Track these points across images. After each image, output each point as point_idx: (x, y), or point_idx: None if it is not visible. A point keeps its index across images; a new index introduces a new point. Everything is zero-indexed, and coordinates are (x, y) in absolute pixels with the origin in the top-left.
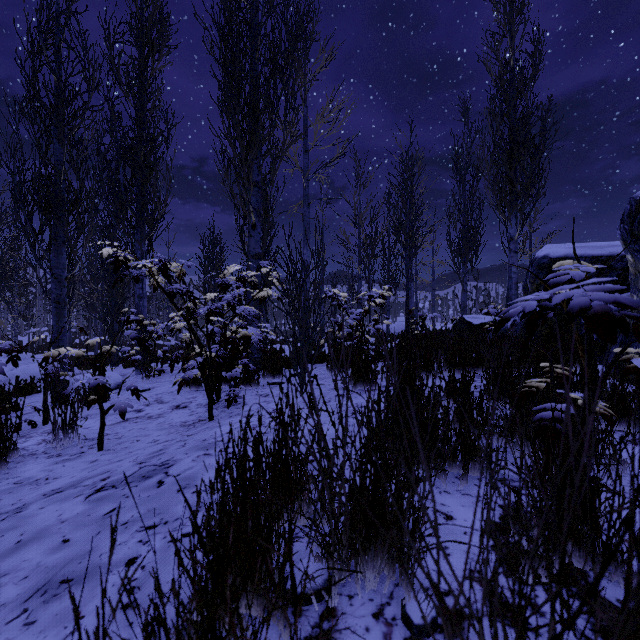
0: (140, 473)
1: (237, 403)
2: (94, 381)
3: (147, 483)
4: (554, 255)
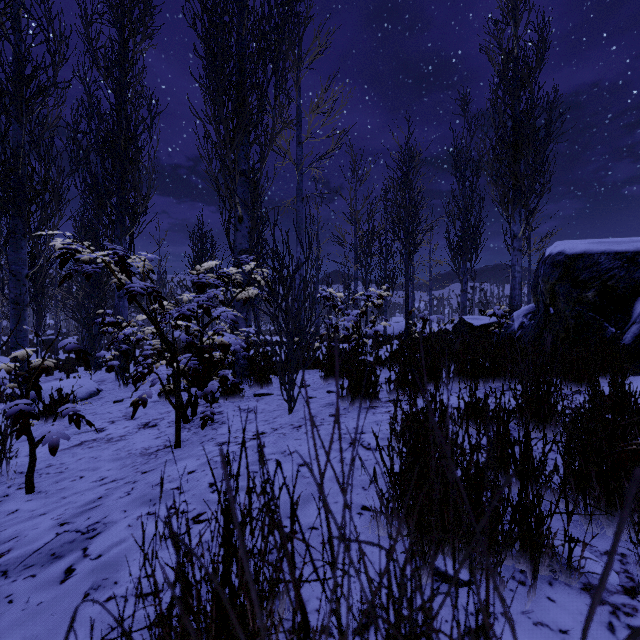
0: (51, 546)
1: (215, 421)
2: (14, 407)
3: (51, 571)
4: (571, 251)
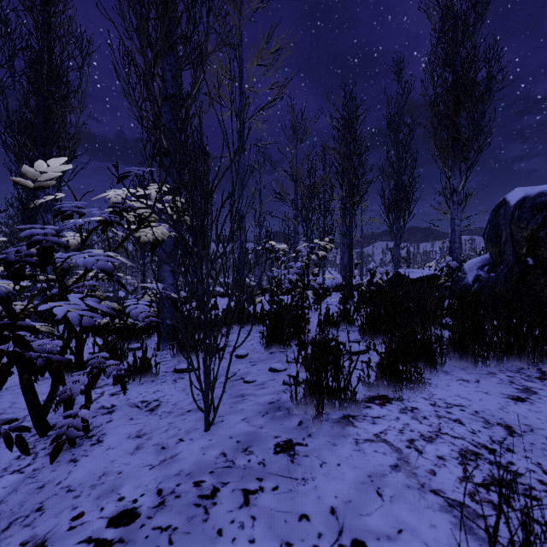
0: None
1: (88, 434)
2: None
3: None
4: None
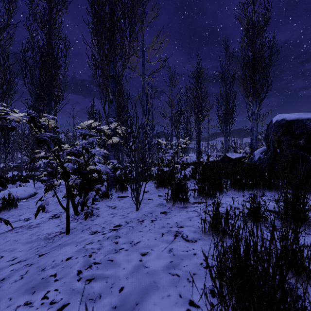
0: None
1: (93, 214)
2: None
3: None
4: (289, 118)
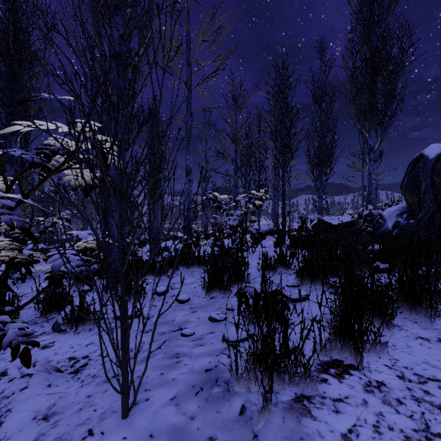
0: None
1: None
2: None
3: None
4: None
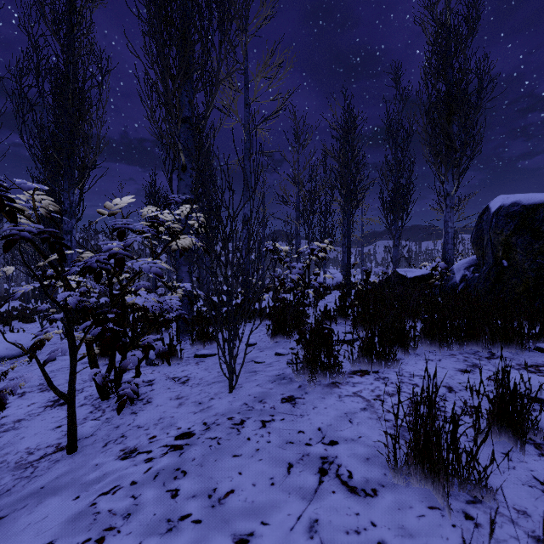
0: None
1: (139, 398)
2: None
3: None
4: (528, 201)
